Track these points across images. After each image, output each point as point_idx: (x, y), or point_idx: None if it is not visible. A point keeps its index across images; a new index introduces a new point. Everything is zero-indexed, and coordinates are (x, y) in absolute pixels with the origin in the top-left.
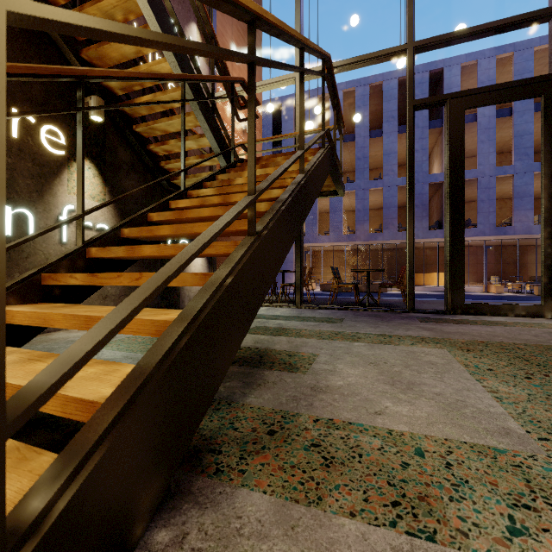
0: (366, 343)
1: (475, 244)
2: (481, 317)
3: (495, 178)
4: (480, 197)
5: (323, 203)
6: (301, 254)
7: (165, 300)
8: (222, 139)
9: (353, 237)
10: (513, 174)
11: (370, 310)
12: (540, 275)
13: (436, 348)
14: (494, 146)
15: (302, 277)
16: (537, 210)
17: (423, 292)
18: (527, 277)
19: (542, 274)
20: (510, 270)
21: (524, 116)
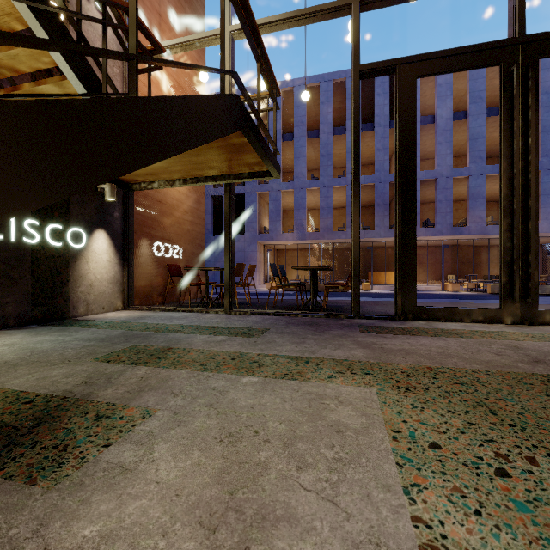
0: (262, 378)
1: (434, 244)
2: (434, 324)
3: (452, 180)
4: (438, 197)
5: (288, 201)
6: (231, 248)
7: (40, 307)
8: (97, 85)
9: (316, 235)
10: (468, 176)
11: (310, 316)
12: (492, 274)
13: (362, 384)
14: (451, 148)
15: (233, 276)
16: (489, 212)
17: (385, 291)
18: (480, 276)
19: (501, 273)
20: (465, 269)
21: (478, 120)
